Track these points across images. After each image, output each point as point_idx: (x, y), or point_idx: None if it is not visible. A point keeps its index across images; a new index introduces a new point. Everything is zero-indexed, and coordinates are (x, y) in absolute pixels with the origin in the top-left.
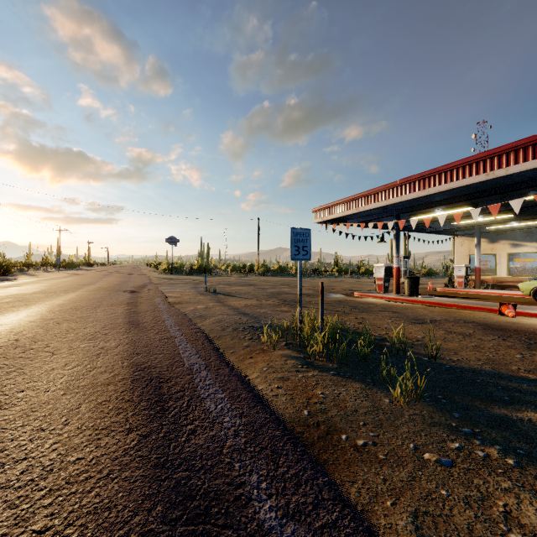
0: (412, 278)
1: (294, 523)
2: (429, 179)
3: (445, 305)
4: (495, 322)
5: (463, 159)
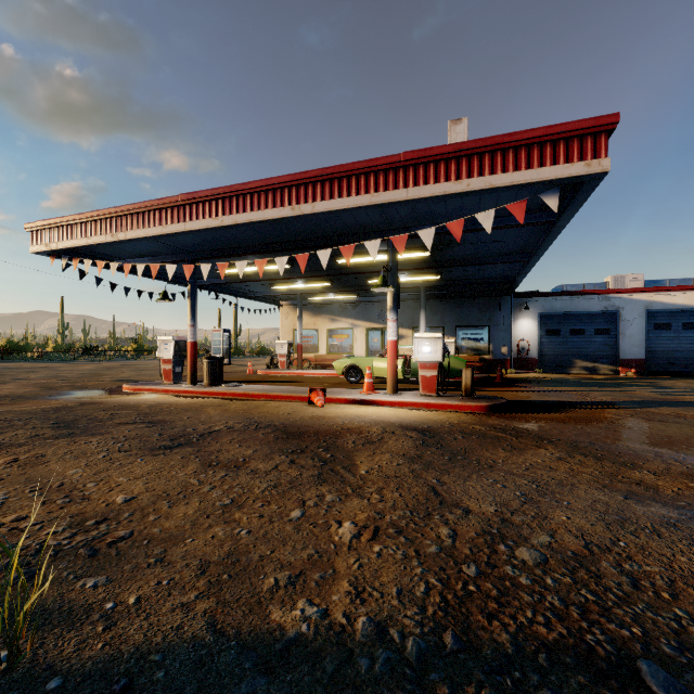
0: (213, 359)
1: None
2: (223, 202)
3: (252, 397)
4: (298, 420)
5: (266, 180)
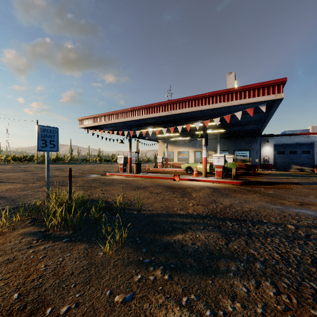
0: (137, 164)
1: None
2: (144, 110)
3: (152, 177)
4: (171, 184)
5: (159, 102)
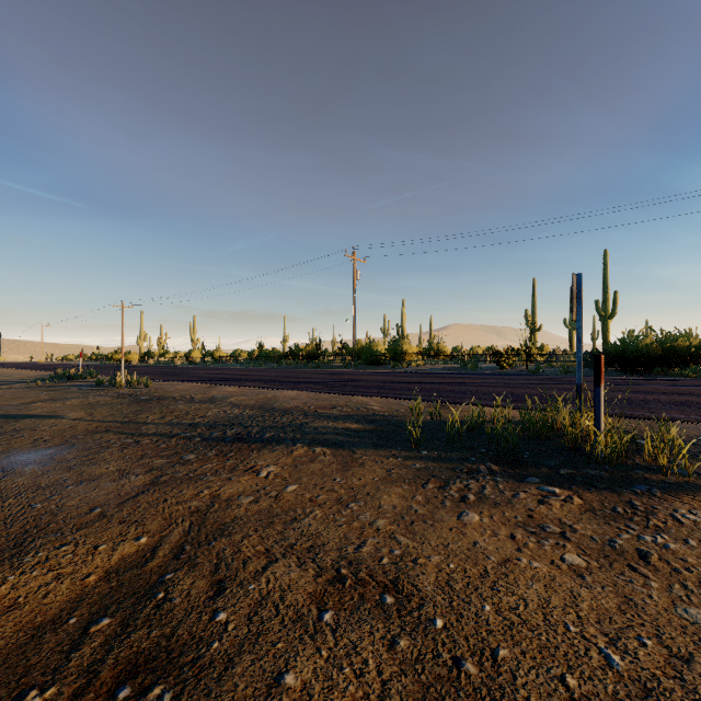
0: None
1: (425, 398)
2: None
3: None
4: None
5: None
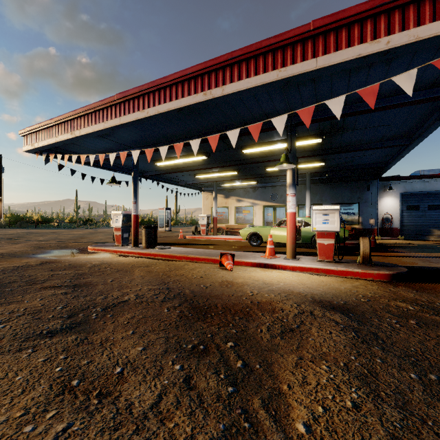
0: (149, 228)
1: None
2: (148, 97)
3: (175, 258)
4: (208, 287)
5: (181, 71)
